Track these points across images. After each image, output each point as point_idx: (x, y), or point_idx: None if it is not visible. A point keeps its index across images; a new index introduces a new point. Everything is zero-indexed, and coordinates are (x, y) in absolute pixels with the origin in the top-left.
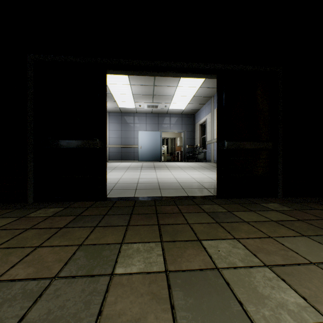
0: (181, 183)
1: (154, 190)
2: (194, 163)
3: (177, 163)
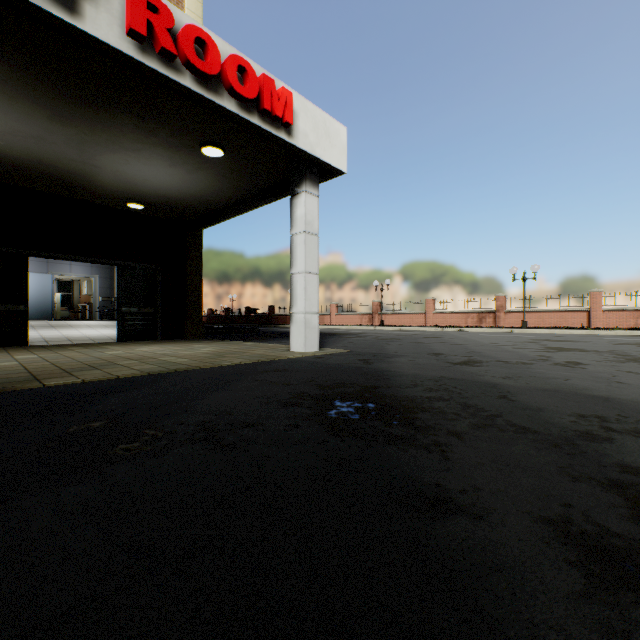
0: (91, 337)
1: (66, 341)
2: (109, 322)
3: (85, 322)
